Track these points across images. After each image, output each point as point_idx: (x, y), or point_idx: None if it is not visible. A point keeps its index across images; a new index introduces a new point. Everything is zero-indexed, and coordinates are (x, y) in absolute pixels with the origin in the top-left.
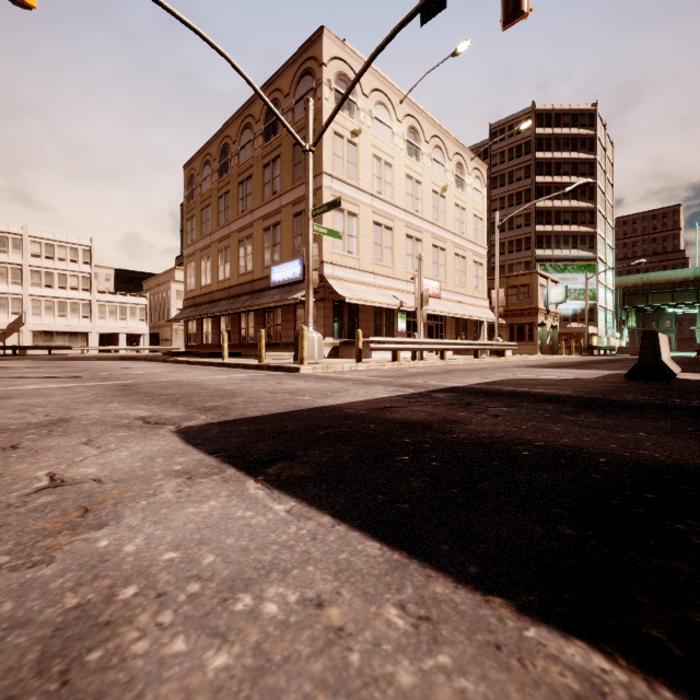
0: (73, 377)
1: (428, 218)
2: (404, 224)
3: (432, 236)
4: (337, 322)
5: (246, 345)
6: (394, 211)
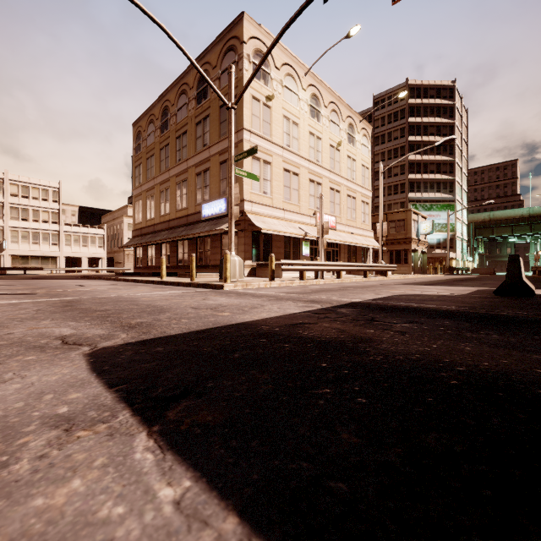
0: (29, 294)
1: (326, 166)
2: (307, 171)
3: (330, 181)
4: (255, 248)
5: (182, 266)
6: (300, 161)
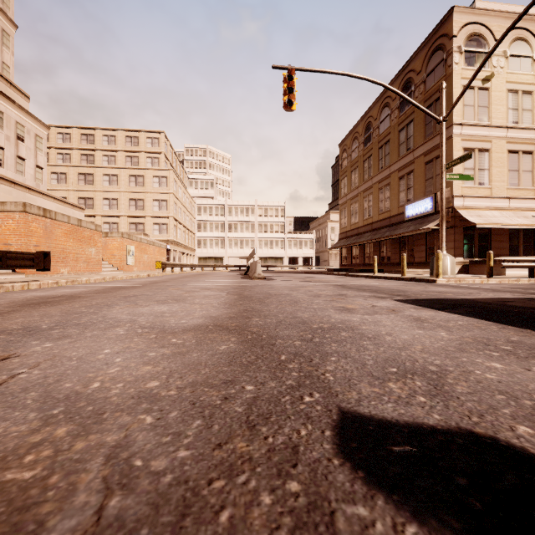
0: (308, 281)
1: None
2: None
3: None
4: (467, 244)
5: (384, 264)
6: (534, 135)
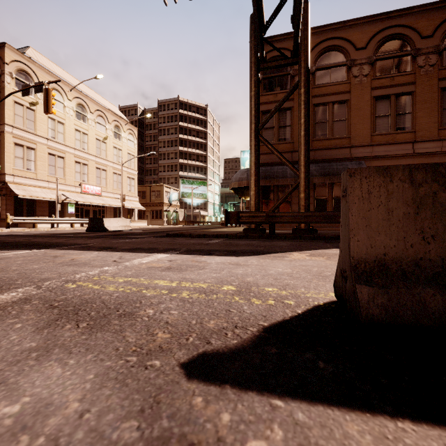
0: None
1: (93, 153)
2: (73, 155)
3: (96, 163)
4: (18, 207)
5: None
6: (65, 148)
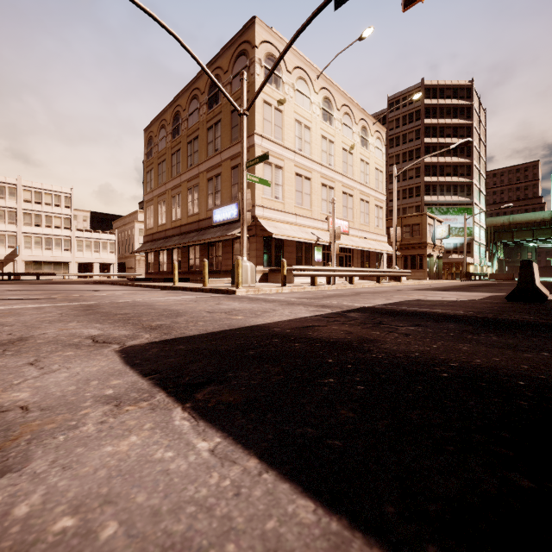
0: (48, 299)
1: (339, 170)
2: (320, 175)
3: (342, 185)
4: (266, 253)
5: (194, 272)
6: (312, 165)
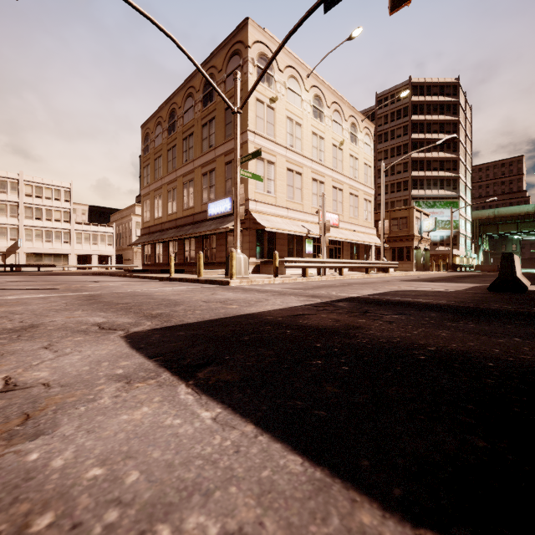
0: (52, 289)
1: (329, 165)
2: (310, 170)
3: (332, 180)
4: (259, 246)
5: (189, 263)
6: (303, 160)
